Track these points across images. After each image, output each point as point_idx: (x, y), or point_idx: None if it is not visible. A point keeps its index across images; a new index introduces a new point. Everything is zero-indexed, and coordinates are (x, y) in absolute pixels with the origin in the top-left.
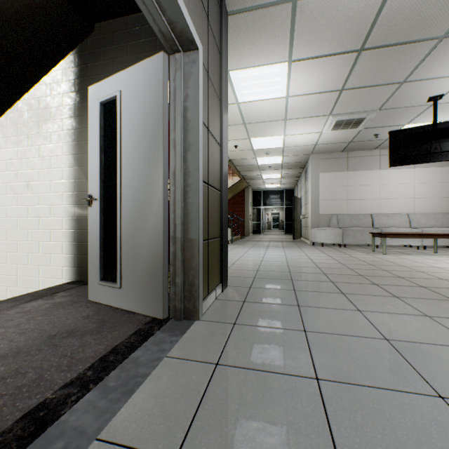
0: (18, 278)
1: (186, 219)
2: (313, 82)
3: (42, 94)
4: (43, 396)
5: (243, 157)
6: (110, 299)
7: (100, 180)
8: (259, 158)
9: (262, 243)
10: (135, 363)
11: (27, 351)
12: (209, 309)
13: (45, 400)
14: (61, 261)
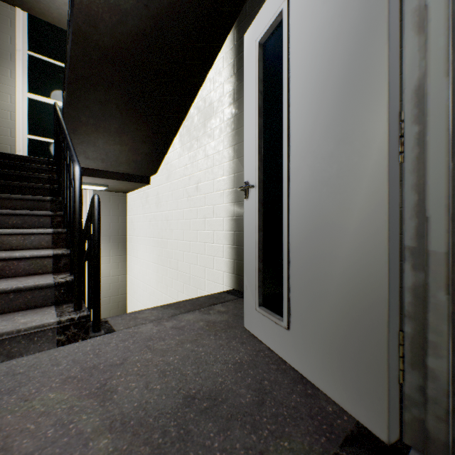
0: (190, 277)
1: None
2: None
3: (207, 92)
4: None
5: None
6: (271, 339)
7: (258, 158)
8: None
9: None
10: None
11: (150, 425)
12: None
13: None
14: (222, 265)
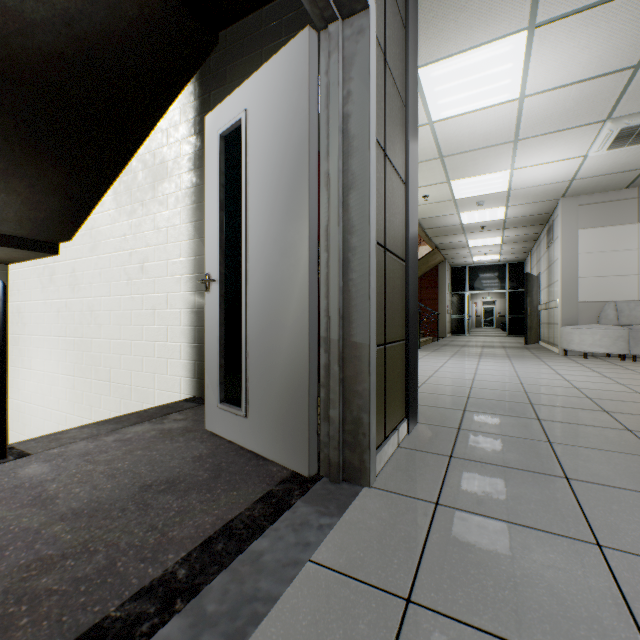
0: (132, 389)
1: (348, 309)
2: (577, 60)
3: (158, 145)
4: (102, 610)
5: (437, 214)
6: (232, 432)
7: (220, 252)
8: (465, 213)
9: (470, 350)
10: (255, 564)
11: (107, 508)
12: (387, 466)
13: (104, 621)
14: (179, 369)
